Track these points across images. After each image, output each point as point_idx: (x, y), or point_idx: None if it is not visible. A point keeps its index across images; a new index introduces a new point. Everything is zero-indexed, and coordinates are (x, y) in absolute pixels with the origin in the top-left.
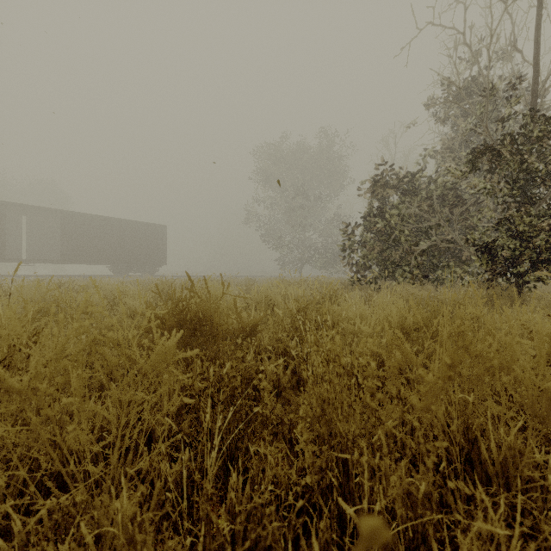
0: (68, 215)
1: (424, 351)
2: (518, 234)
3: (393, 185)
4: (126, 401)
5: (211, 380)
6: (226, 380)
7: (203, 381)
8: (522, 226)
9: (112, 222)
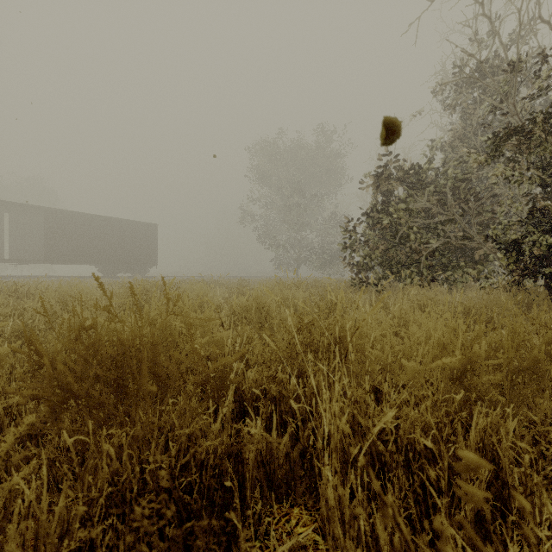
0: (53, 213)
1: None
2: (551, 229)
3: (399, 177)
4: None
5: None
6: None
7: None
8: None
9: (100, 220)
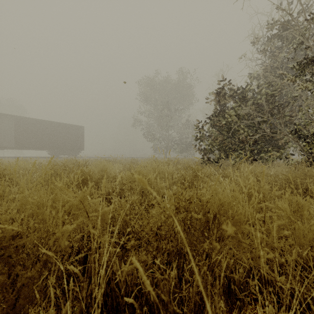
0: (19, 119)
1: None
2: None
3: (231, 94)
4: None
5: None
6: None
7: None
8: None
9: (49, 123)
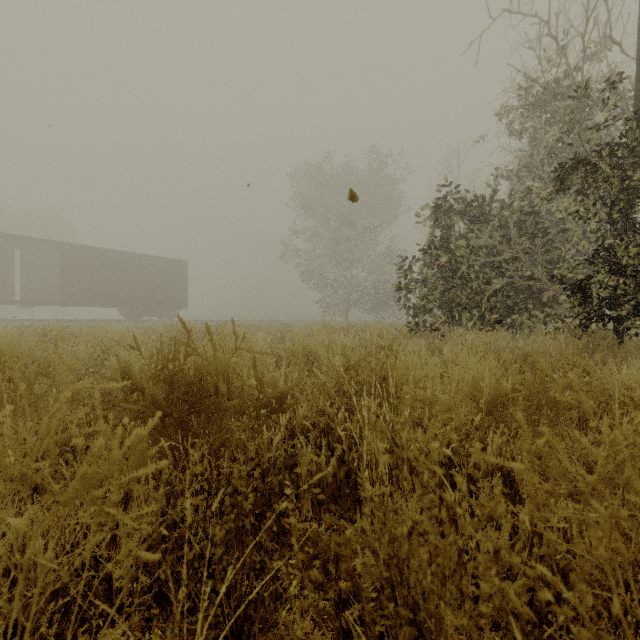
0: (70, 248)
1: (599, 469)
2: (619, 269)
3: (459, 210)
4: (24, 565)
5: (188, 522)
6: (228, 503)
7: (192, 499)
8: (626, 259)
9: (123, 257)
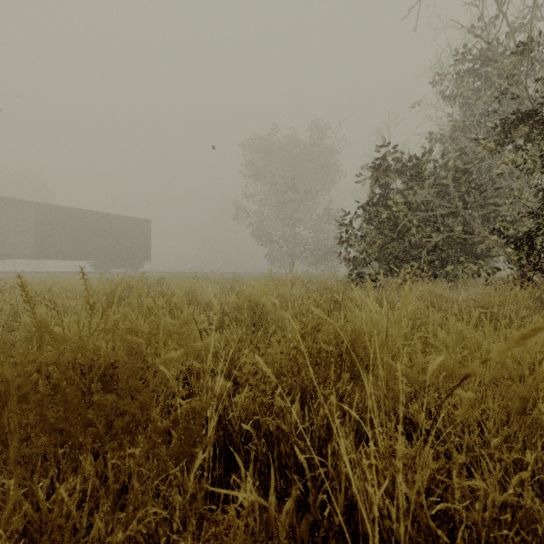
0: (44, 208)
1: None
2: None
3: (397, 169)
4: None
5: None
6: None
7: None
8: None
9: (92, 216)
